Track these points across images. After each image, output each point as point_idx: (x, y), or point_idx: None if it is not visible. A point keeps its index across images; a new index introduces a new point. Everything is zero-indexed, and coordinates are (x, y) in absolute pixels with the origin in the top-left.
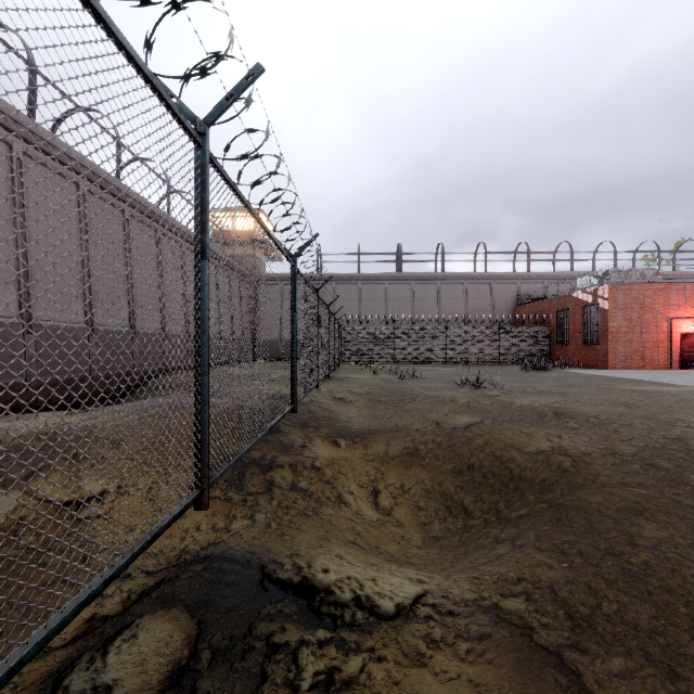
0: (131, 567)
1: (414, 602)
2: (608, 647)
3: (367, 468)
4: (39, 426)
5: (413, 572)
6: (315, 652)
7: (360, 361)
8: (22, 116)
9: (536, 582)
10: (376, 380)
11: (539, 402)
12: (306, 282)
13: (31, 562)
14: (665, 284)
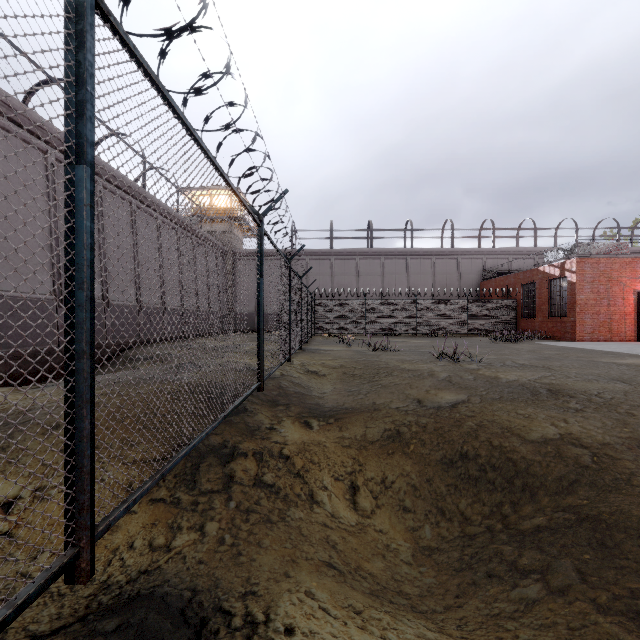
0: (13, 627)
1: None
2: None
3: (342, 457)
4: None
5: (413, 630)
6: None
7: (333, 333)
8: None
9: None
10: (349, 352)
11: (526, 378)
12: (276, 248)
13: None
14: (632, 258)
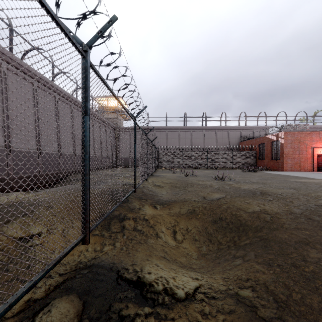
0: (52, 271)
1: (194, 291)
2: (298, 319)
3: (170, 220)
4: (11, 199)
5: (193, 273)
6: (143, 320)
7: (167, 167)
8: (6, 51)
9: (256, 281)
10: (174, 176)
11: (252, 187)
12: (141, 130)
13: (1, 269)
14: (310, 131)
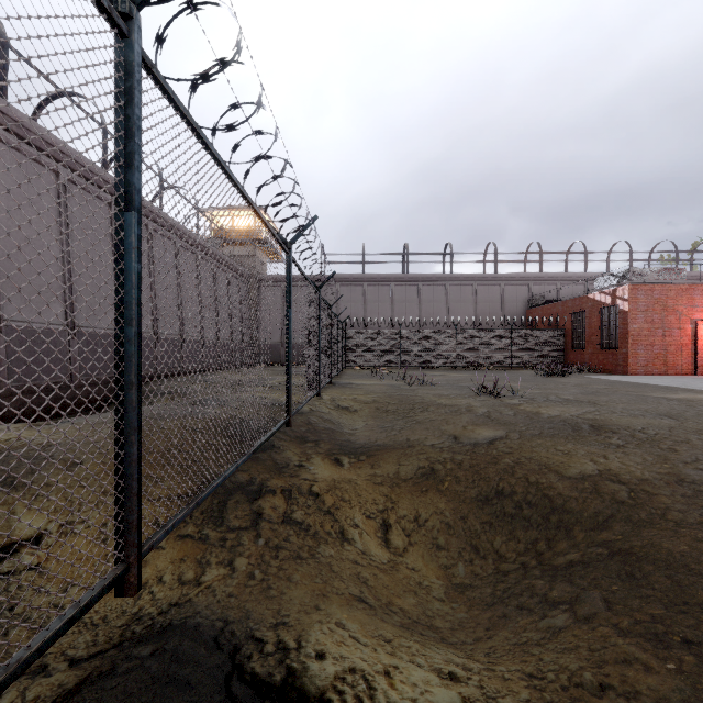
0: (52, 652)
1: None
2: None
3: (374, 494)
4: None
5: (442, 656)
6: None
7: (365, 366)
8: None
9: (631, 696)
10: (383, 386)
11: (569, 413)
12: (304, 276)
13: None
14: (689, 284)
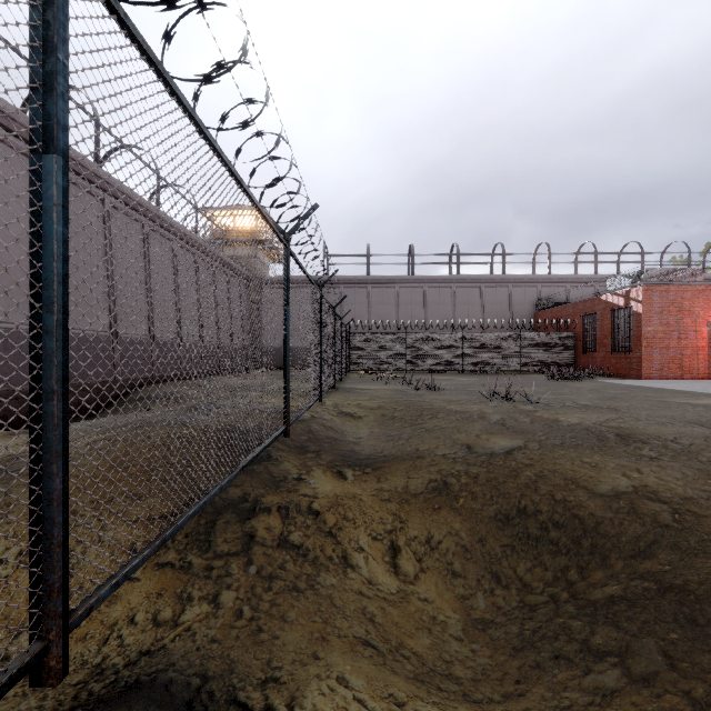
0: None
1: None
2: None
3: (381, 512)
4: None
5: None
6: None
7: (369, 370)
8: None
9: None
10: (389, 391)
11: (590, 420)
12: (305, 272)
13: None
14: (705, 285)
